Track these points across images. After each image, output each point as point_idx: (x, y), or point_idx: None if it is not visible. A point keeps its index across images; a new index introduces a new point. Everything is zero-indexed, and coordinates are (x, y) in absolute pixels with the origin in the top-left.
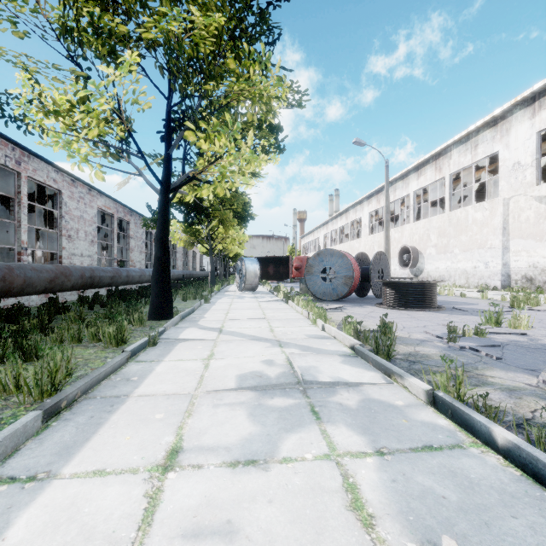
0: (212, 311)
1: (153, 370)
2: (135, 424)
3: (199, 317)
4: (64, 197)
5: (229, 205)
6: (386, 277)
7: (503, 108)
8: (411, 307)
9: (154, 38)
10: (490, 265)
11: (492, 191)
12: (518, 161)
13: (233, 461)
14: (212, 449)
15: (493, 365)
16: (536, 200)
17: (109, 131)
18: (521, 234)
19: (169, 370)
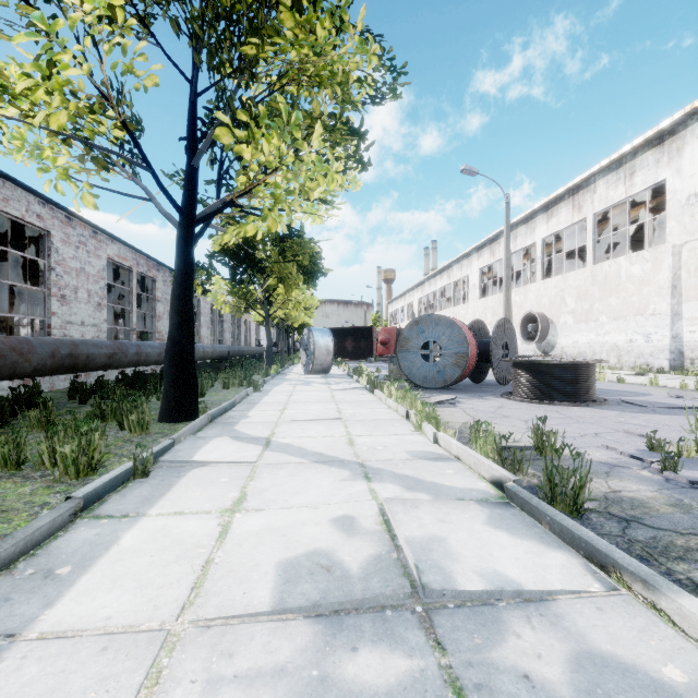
0: (262, 406)
1: (113, 544)
2: None
3: (239, 417)
4: (54, 241)
5: (291, 256)
6: (513, 355)
7: (674, 119)
8: (558, 400)
9: None
10: (654, 338)
11: (652, 237)
12: (695, 192)
13: None
14: None
15: None
16: None
17: (100, 130)
18: None
19: (146, 544)
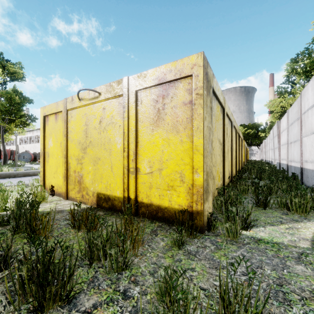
0: None
1: None
2: None
3: None
4: None
5: None
6: None
7: None
8: None
9: None
10: None
11: None
12: None
13: None
14: None
15: None
16: None
17: None
18: None
19: None
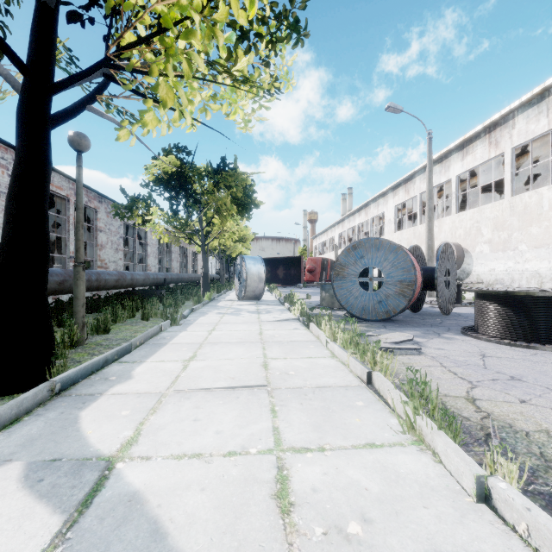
0: (165, 352)
1: None
2: None
3: (115, 378)
4: None
5: (225, 187)
6: (453, 283)
7: None
8: None
9: None
10: None
11: None
12: None
13: None
14: None
15: None
16: None
17: None
18: None
19: None
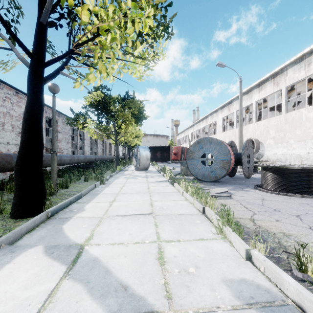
0: (99, 198)
1: None
2: None
3: (76, 210)
4: None
5: (128, 108)
6: (252, 161)
7: None
8: (299, 193)
9: None
10: None
11: None
12: None
13: None
14: None
15: None
16: None
17: None
18: None
19: None
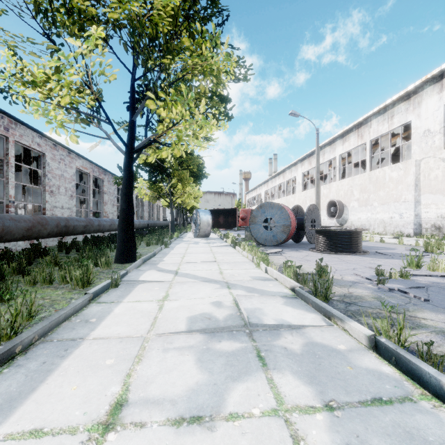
0: (171, 255)
1: (111, 312)
2: (84, 371)
3: (159, 260)
4: (47, 159)
5: (186, 166)
6: (318, 226)
7: (415, 85)
8: (340, 251)
9: (119, 18)
10: (404, 216)
11: (405, 154)
12: (428, 129)
13: (177, 418)
14: (158, 402)
15: (422, 307)
16: (443, 162)
17: (81, 101)
18: (431, 189)
19: (126, 312)
